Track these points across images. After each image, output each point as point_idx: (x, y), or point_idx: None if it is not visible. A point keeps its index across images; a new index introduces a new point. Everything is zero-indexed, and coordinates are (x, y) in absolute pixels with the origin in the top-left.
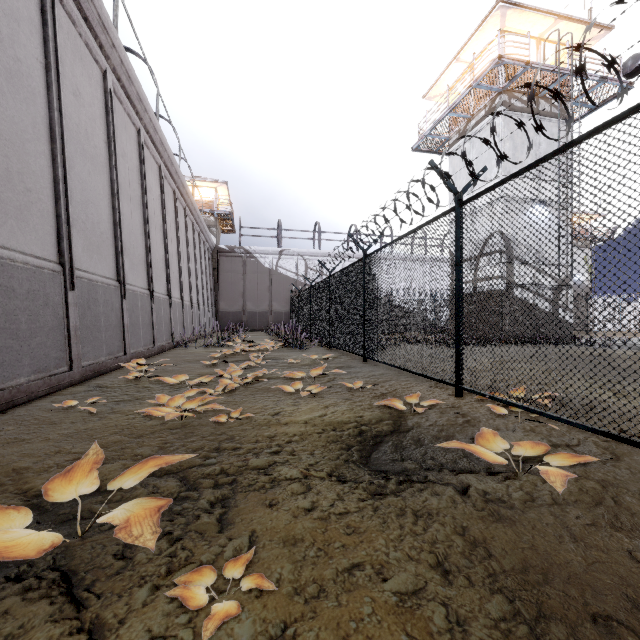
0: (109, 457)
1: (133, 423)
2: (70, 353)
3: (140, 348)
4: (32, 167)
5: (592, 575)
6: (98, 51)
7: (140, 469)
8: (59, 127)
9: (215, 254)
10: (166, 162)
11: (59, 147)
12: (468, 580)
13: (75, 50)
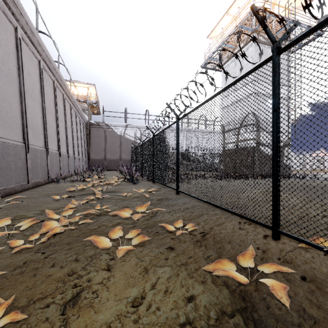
0: None
1: None
2: None
3: (11, 185)
4: None
5: None
6: None
7: None
8: None
9: (88, 126)
10: (45, 59)
11: None
12: None
13: None
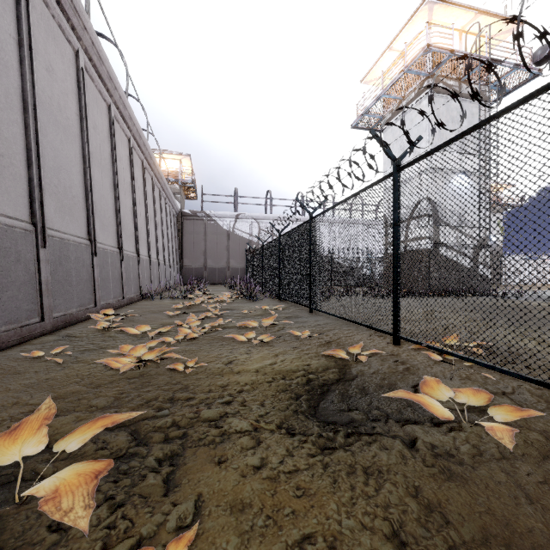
0: (64, 409)
1: (94, 372)
2: (41, 305)
3: (110, 300)
4: (4, 134)
5: None
6: (70, 32)
7: (87, 426)
8: (32, 98)
9: (180, 217)
10: (135, 135)
11: (32, 117)
12: None
13: (48, 30)
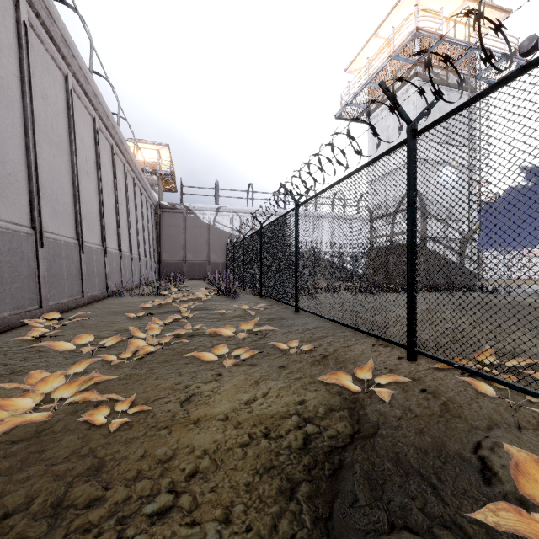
0: None
1: None
2: None
3: (63, 299)
4: None
5: None
6: None
7: None
8: None
9: (158, 210)
10: (101, 115)
11: None
12: None
13: None
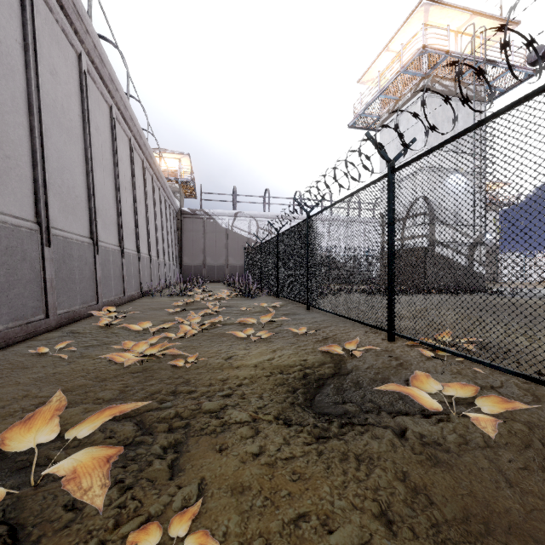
0: (72, 401)
1: (99, 367)
2: (46, 303)
3: (111, 297)
4: (11, 136)
5: (532, 525)
6: (73, 36)
7: (96, 416)
8: (37, 101)
9: (179, 216)
10: (135, 135)
11: (37, 119)
12: (412, 532)
13: (52, 34)
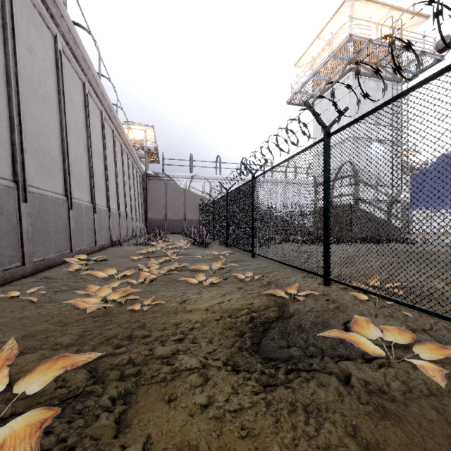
0: (32, 347)
1: (63, 311)
2: (22, 252)
3: (84, 247)
4: None
5: None
6: (49, 20)
7: (45, 368)
8: (14, 74)
9: (145, 178)
10: (106, 109)
11: (14, 90)
12: None
13: (30, 16)
